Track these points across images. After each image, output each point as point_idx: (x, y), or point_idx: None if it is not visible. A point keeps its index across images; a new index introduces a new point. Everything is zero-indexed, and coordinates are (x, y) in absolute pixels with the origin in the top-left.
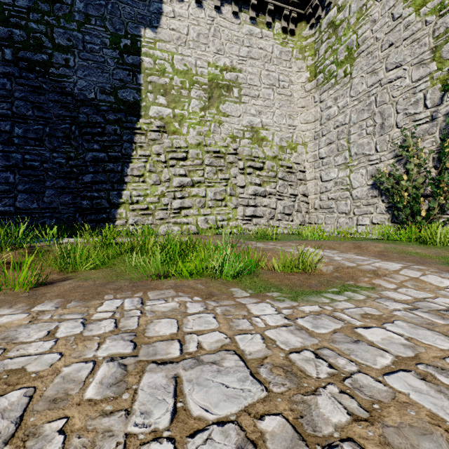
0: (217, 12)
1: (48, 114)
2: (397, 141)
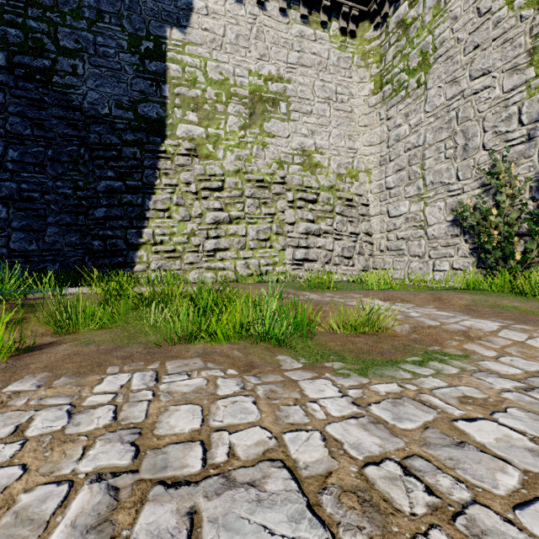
0: (261, 8)
1: (50, 134)
2: (484, 166)
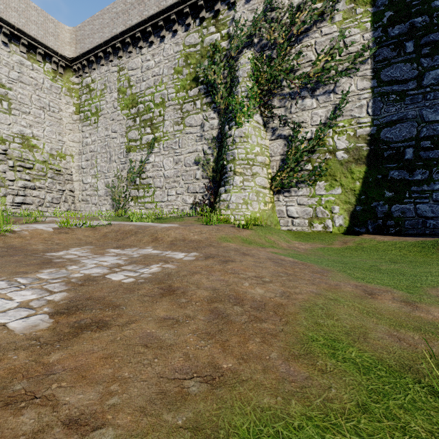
0: None
1: None
2: (115, 169)
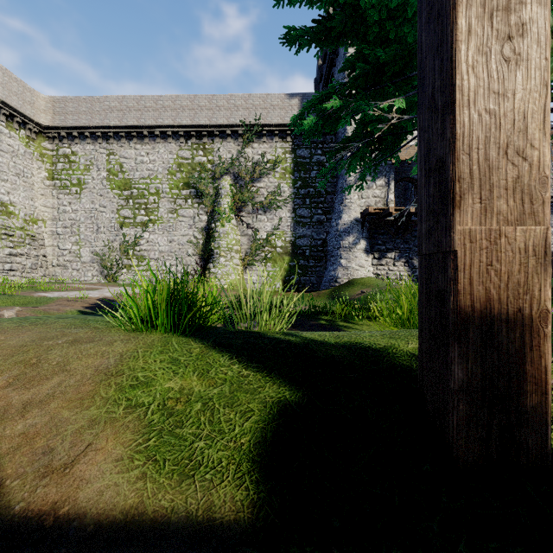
0: None
1: None
2: (104, 239)
